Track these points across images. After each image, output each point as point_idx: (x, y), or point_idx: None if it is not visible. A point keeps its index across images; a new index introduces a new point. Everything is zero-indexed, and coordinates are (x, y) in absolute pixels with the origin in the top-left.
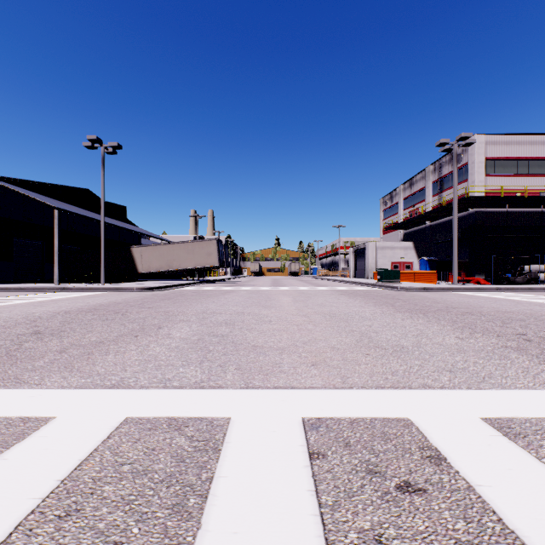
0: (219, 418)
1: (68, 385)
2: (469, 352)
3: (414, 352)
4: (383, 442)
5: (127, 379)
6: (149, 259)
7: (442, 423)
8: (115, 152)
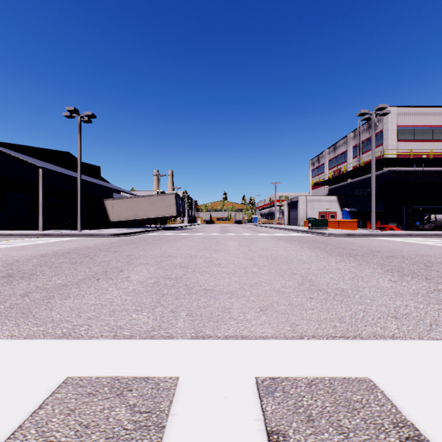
0: (166, 378)
1: (18, 334)
2: (406, 295)
3: (354, 295)
4: (350, 414)
5: (79, 327)
6: (119, 210)
7: (408, 386)
8: (90, 121)
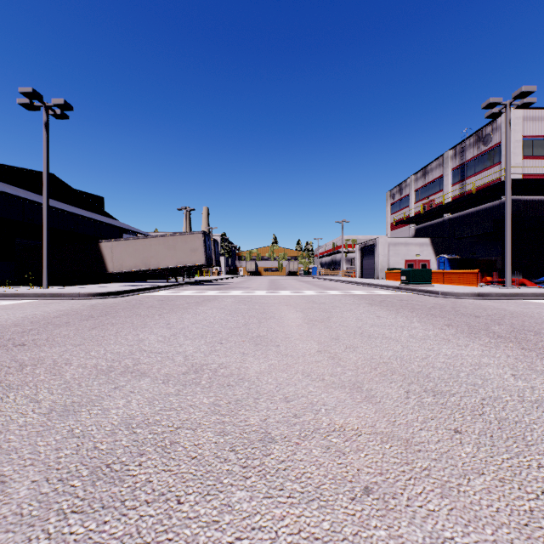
0: None
1: None
2: None
3: None
4: None
5: None
6: (121, 256)
7: None
8: (65, 116)
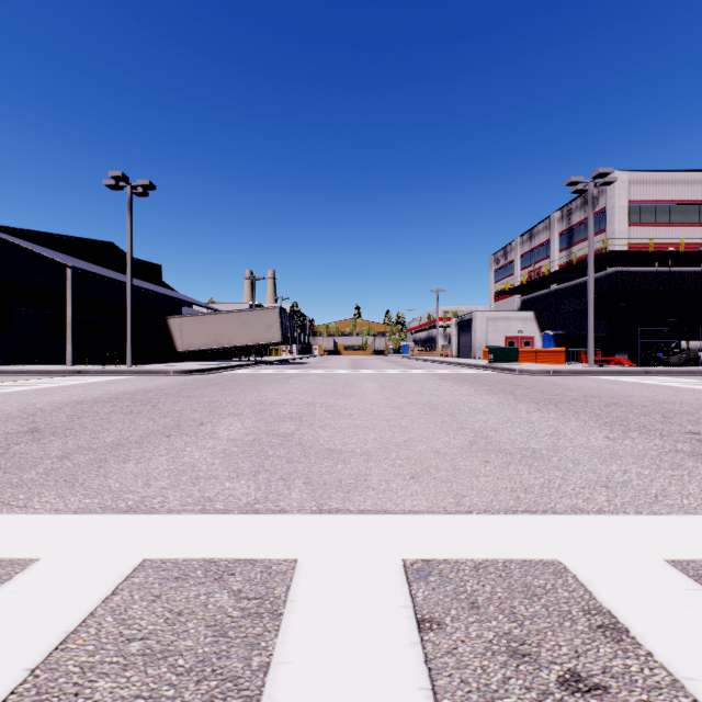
0: (280, 560)
1: (65, 508)
2: (627, 458)
3: (551, 458)
4: (527, 601)
5: (150, 498)
6: (191, 333)
7: (610, 569)
8: (146, 194)
